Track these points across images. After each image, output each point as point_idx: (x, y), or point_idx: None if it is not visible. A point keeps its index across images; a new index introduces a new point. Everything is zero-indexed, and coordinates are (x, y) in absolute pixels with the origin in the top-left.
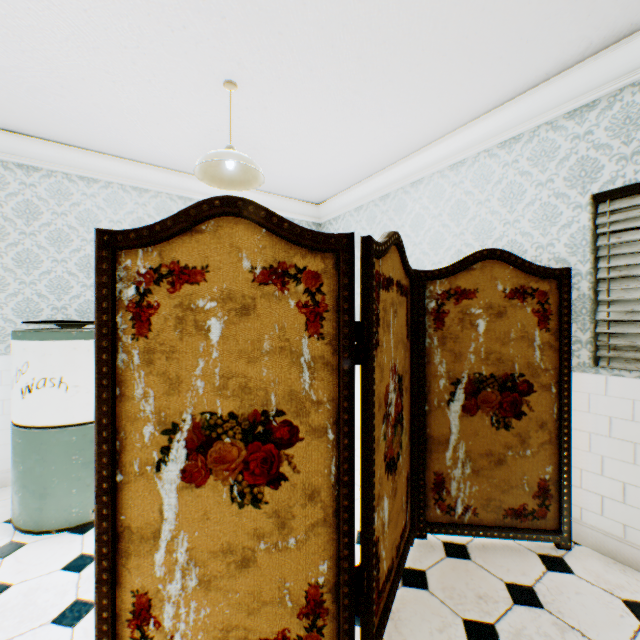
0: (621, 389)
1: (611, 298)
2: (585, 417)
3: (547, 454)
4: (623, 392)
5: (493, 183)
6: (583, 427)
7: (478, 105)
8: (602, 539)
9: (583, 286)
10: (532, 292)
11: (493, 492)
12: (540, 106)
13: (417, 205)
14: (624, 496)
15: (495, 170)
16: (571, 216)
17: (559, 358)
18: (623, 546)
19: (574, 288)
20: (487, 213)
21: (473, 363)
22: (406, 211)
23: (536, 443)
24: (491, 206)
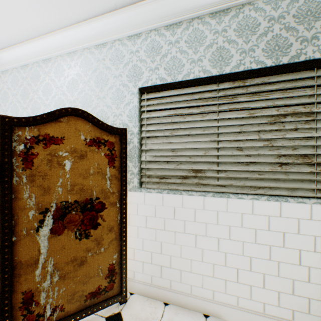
0: (151, 199)
1: (147, 148)
2: (136, 217)
3: (115, 247)
4: (152, 201)
5: (92, 71)
6: (135, 223)
7: (77, 9)
8: (143, 287)
9: (135, 141)
10: (105, 142)
11: (78, 286)
12: (115, 27)
13: (48, 77)
14: (152, 259)
15: (94, 62)
16: (130, 99)
17: (121, 184)
18: (152, 288)
19: (132, 142)
20: (89, 90)
21: (61, 194)
22: (40, 80)
23: (108, 242)
24: (91, 86)
